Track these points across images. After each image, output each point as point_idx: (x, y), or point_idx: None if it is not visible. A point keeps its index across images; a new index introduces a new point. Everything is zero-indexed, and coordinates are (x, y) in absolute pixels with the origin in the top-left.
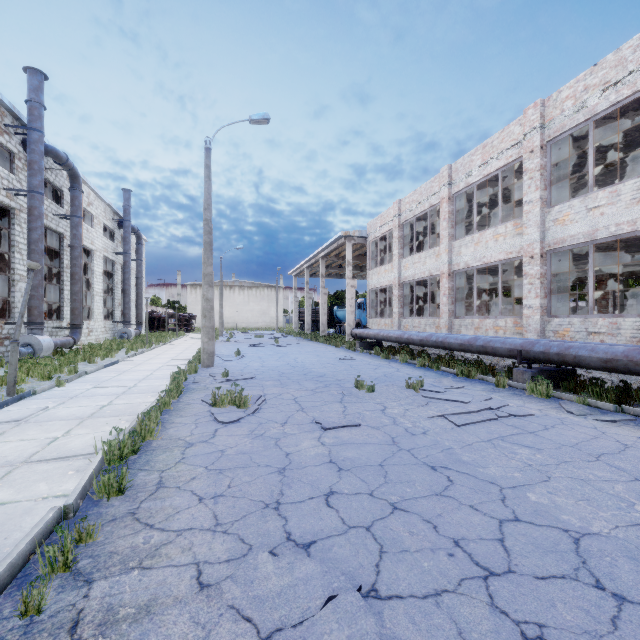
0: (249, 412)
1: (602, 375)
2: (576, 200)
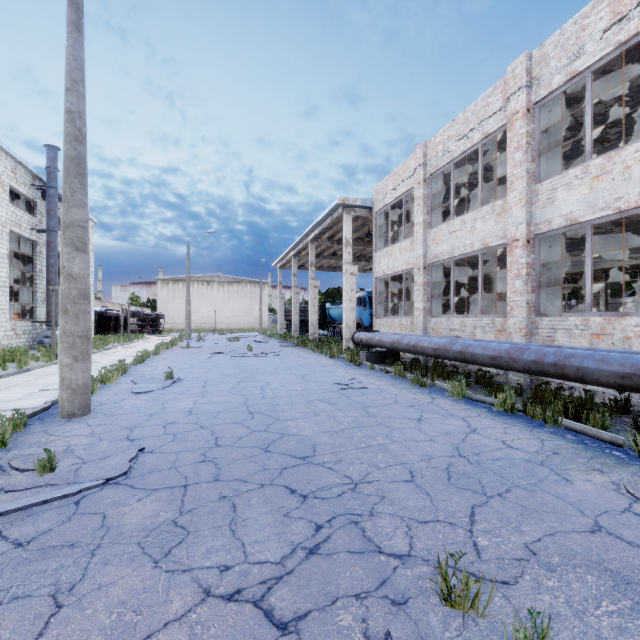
0: None
1: None
2: None
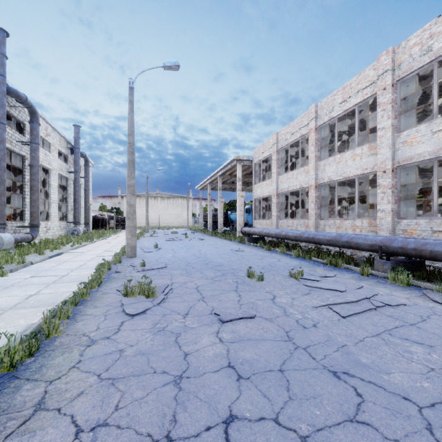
0: (156, 302)
1: None
2: (422, 125)
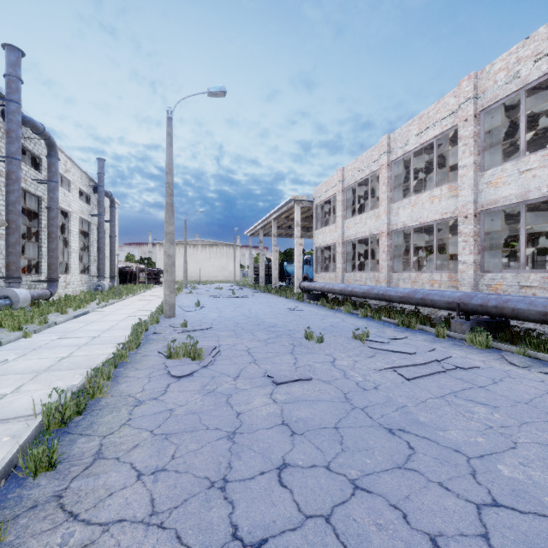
0: (203, 364)
1: (534, 326)
2: (508, 164)
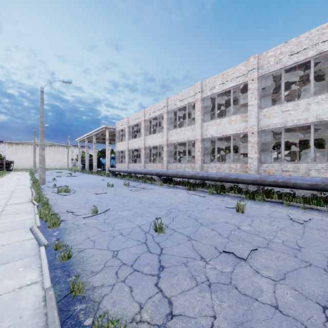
0: (71, 193)
1: (179, 179)
2: (174, 130)
